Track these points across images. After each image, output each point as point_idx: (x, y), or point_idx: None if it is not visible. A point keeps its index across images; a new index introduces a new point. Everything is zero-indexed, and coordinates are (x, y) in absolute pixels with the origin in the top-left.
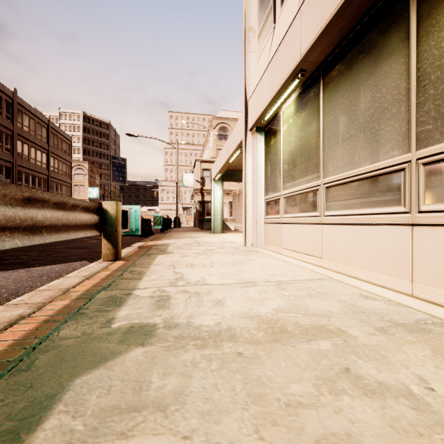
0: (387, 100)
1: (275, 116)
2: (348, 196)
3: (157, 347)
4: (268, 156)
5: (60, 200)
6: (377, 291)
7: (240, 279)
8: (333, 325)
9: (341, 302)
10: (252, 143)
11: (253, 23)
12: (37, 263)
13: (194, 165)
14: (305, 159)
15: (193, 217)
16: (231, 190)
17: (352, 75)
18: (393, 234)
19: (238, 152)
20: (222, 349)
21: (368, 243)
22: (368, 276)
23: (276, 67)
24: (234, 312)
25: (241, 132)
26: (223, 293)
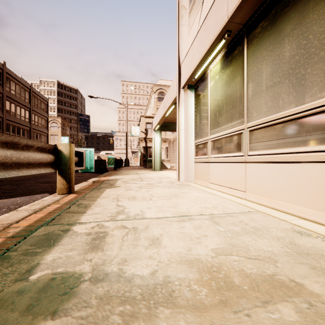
0: (314, 45)
1: (203, 75)
2: (272, 137)
3: (72, 318)
4: (197, 108)
5: (10, 140)
6: (307, 225)
7: (176, 212)
8: (283, 273)
9: (279, 239)
10: (184, 98)
11: (185, 2)
12: (5, 196)
13: (140, 120)
14: (230, 108)
15: (139, 158)
16: (167, 138)
17: (276, 29)
18: (320, 171)
19: (173, 107)
20: (156, 323)
21: (293, 179)
22: (293, 209)
23: (205, 32)
24: (171, 254)
25: (175, 90)
26: (159, 228)
